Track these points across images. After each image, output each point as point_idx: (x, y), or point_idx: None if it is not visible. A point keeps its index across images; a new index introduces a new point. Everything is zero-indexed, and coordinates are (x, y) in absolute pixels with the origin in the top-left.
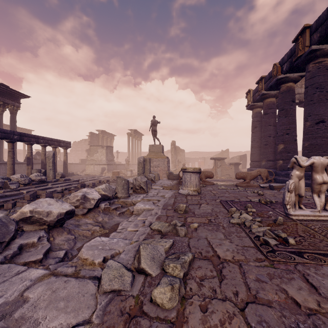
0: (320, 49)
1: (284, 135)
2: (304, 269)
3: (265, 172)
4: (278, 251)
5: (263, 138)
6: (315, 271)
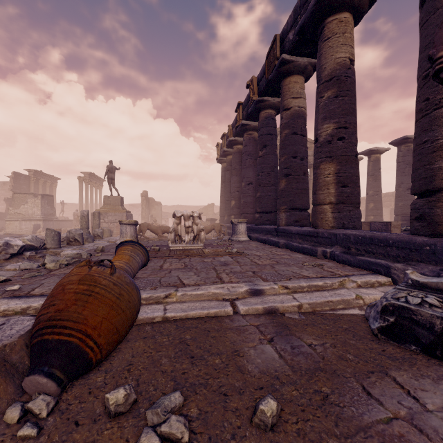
0: (248, 124)
1: (235, 192)
2: None
3: (218, 226)
4: None
5: (226, 194)
6: None
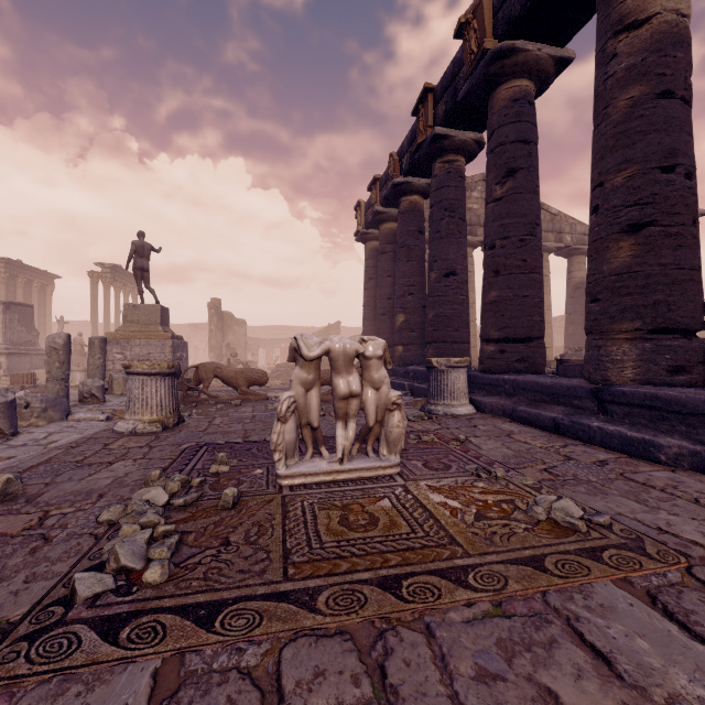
0: (448, 136)
1: (406, 296)
2: (39, 703)
3: None
4: (61, 628)
5: (378, 301)
6: (69, 703)
